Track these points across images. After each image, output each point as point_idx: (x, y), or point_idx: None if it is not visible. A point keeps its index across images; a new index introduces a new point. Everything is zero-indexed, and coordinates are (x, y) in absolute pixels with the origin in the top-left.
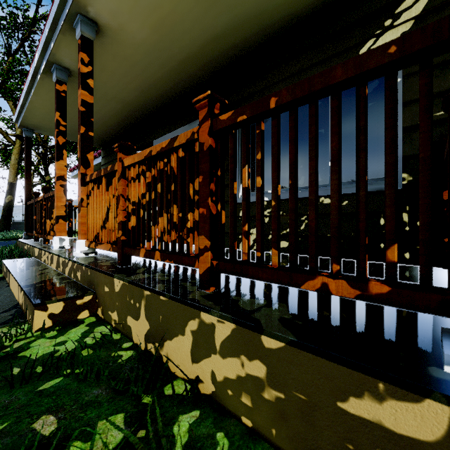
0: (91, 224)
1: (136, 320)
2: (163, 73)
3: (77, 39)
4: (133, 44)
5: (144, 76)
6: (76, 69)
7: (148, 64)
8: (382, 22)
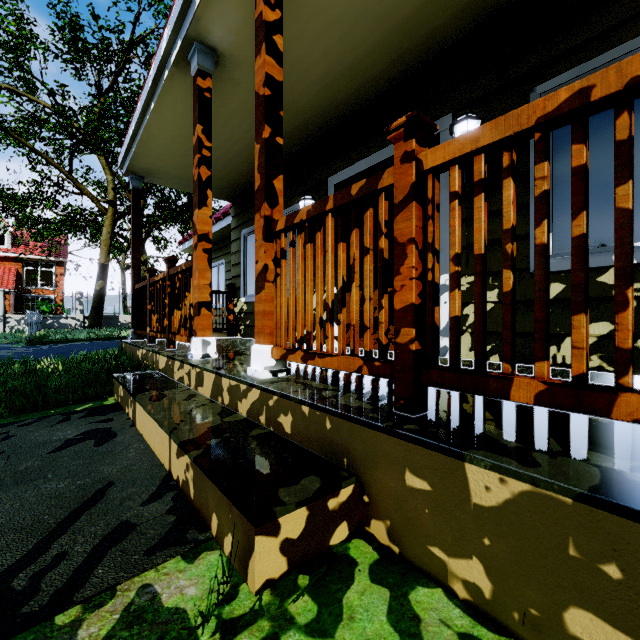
0: (284, 315)
1: None
2: (377, 38)
3: None
4: None
5: (340, 49)
6: (227, 50)
7: (357, 19)
8: None
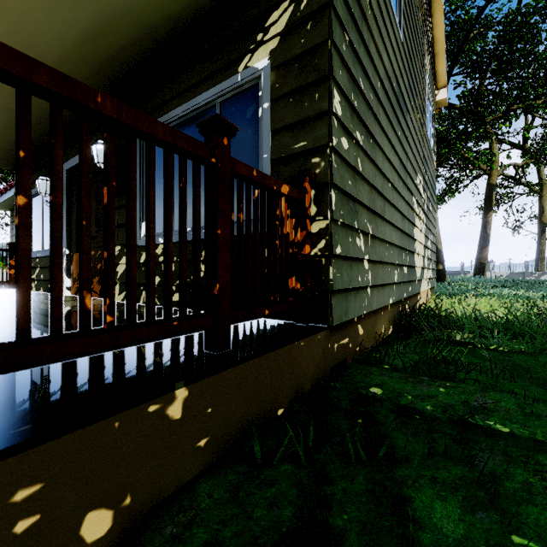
0: None
1: None
2: None
3: None
4: None
5: None
6: None
7: None
8: (255, 35)
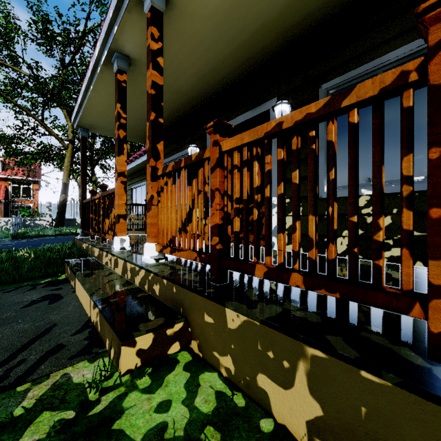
0: (162, 225)
1: (283, 388)
2: (229, 51)
3: (146, 13)
4: (203, 15)
5: (207, 57)
6: (136, 57)
7: (215, 41)
8: None
